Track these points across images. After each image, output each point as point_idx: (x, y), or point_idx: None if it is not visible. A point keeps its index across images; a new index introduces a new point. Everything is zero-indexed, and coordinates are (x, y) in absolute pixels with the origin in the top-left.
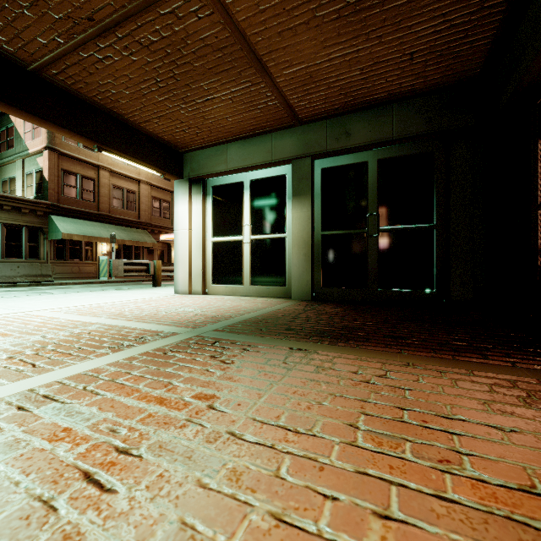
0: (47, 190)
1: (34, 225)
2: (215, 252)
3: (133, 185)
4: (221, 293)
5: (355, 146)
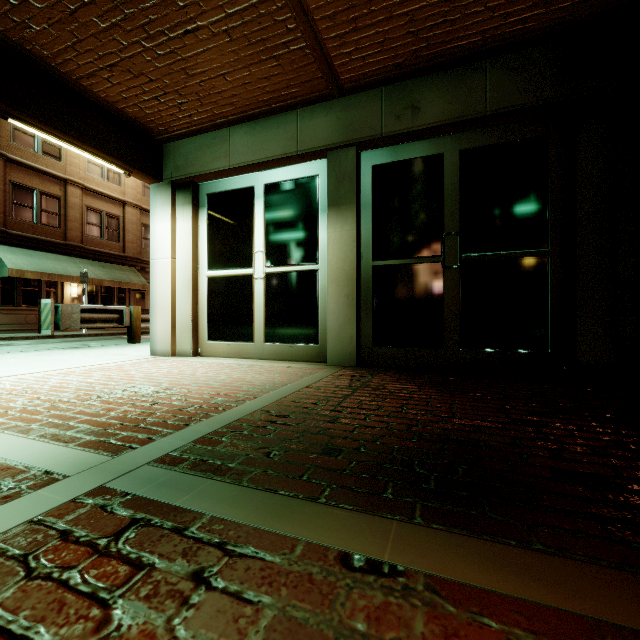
0: None
1: None
2: (211, 292)
3: (115, 208)
4: (221, 355)
5: (426, 127)
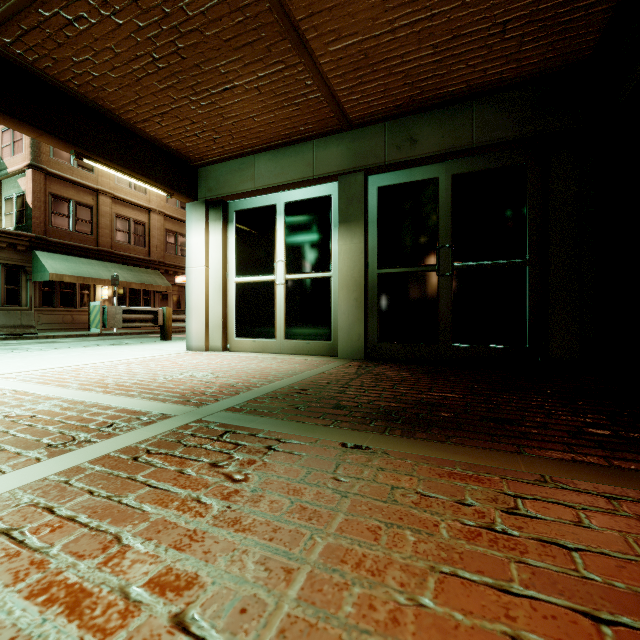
0: (31, 219)
1: (13, 263)
2: (239, 296)
3: (141, 215)
4: (247, 350)
5: (422, 157)
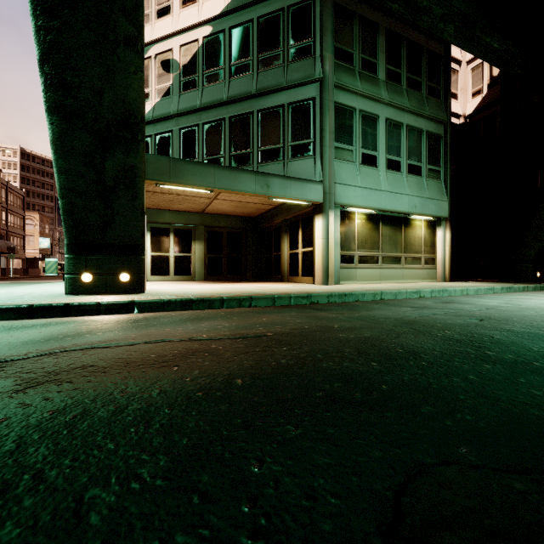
0: None
1: None
2: (153, 260)
3: None
4: (157, 280)
5: (221, 226)
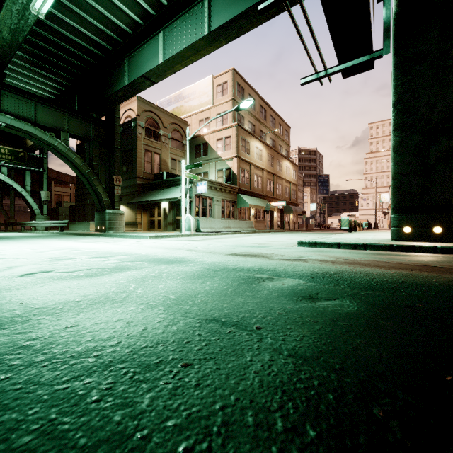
0: (236, 180)
1: (233, 200)
2: None
3: (260, 172)
4: None
5: None
